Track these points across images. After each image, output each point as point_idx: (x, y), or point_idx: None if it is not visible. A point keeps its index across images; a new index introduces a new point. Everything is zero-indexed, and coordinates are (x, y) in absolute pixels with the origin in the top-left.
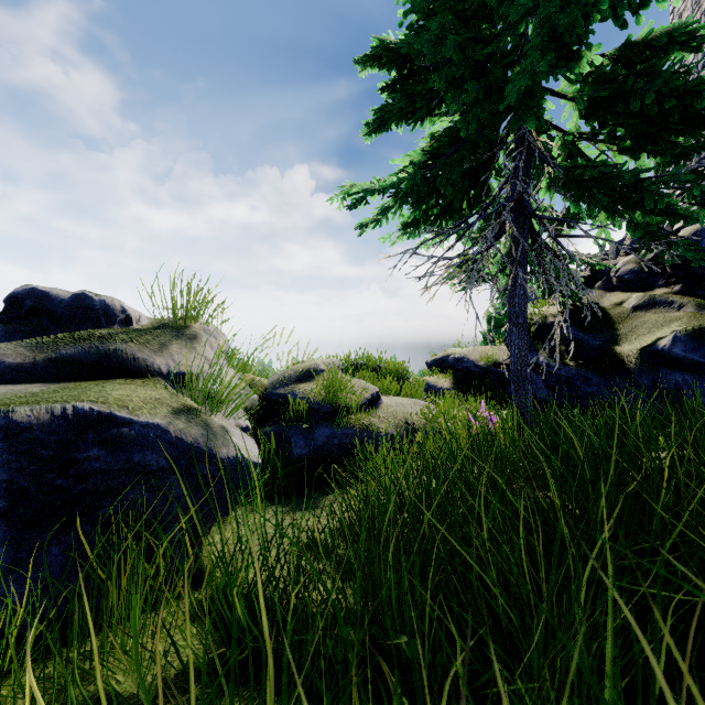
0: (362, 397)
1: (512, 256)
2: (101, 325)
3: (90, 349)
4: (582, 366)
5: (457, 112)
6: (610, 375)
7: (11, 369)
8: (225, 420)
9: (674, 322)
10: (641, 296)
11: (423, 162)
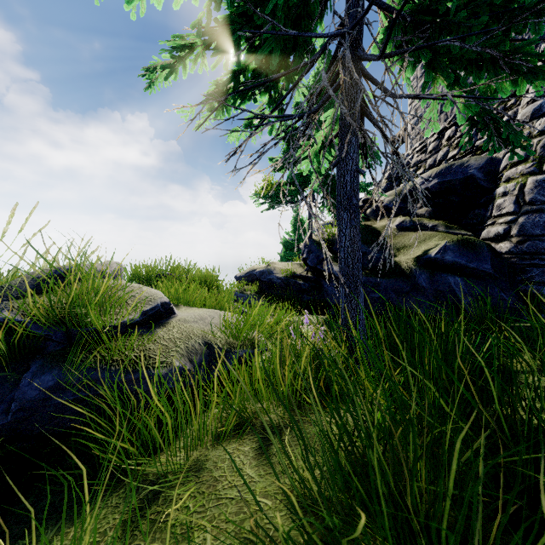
0: (138, 311)
1: (342, 121)
2: None
3: None
4: (371, 273)
5: None
6: (396, 280)
7: None
8: None
9: (433, 238)
10: (404, 220)
11: None
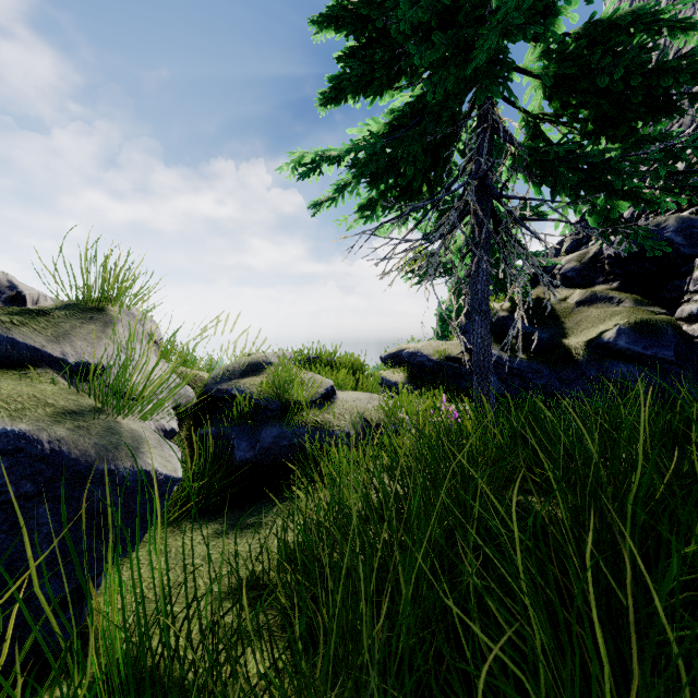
0: (316, 391)
1: (475, 240)
2: None
3: None
4: (533, 358)
5: (418, 83)
6: (560, 367)
7: None
8: (139, 422)
9: (615, 316)
10: (584, 292)
11: (382, 134)
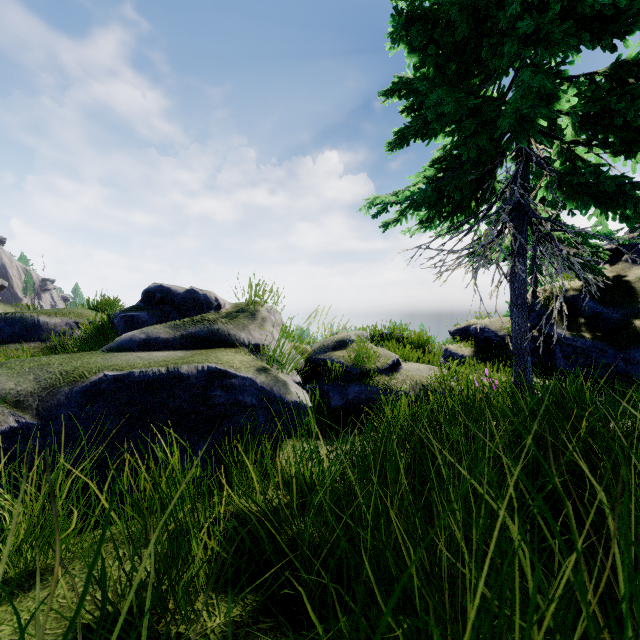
0: (385, 363)
1: (513, 247)
2: (204, 310)
3: (204, 329)
4: (598, 338)
5: None
6: (626, 347)
7: (163, 341)
8: (286, 377)
9: None
10: None
11: (434, 175)
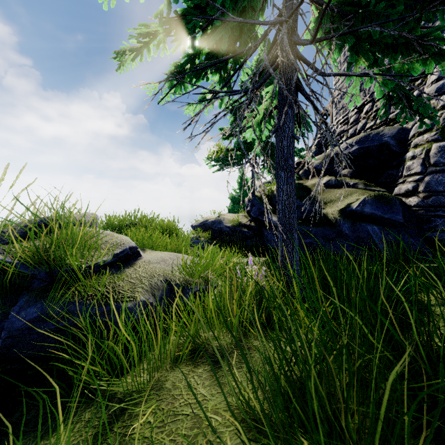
0: (110, 253)
1: (280, 96)
2: None
3: None
4: (303, 223)
5: None
6: (323, 228)
7: None
8: None
9: (354, 193)
10: (330, 179)
11: None
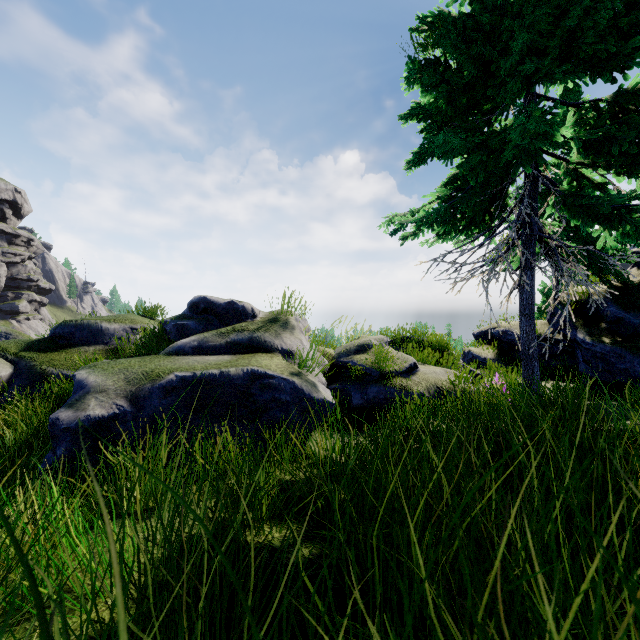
0: (402, 366)
1: (521, 261)
2: (242, 319)
3: (244, 336)
4: (617, 343)
5: None
6: None
7: (212, 347)
8: (313, 378)
9: None
10: None
11: (447, 195)
